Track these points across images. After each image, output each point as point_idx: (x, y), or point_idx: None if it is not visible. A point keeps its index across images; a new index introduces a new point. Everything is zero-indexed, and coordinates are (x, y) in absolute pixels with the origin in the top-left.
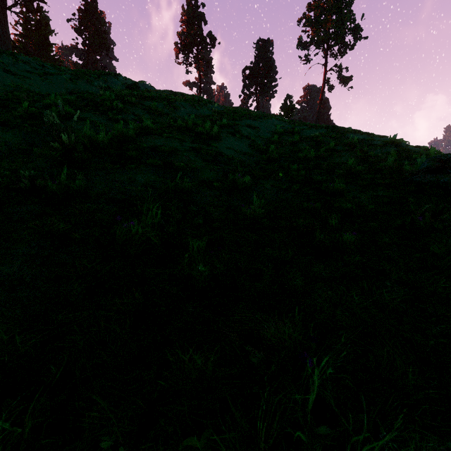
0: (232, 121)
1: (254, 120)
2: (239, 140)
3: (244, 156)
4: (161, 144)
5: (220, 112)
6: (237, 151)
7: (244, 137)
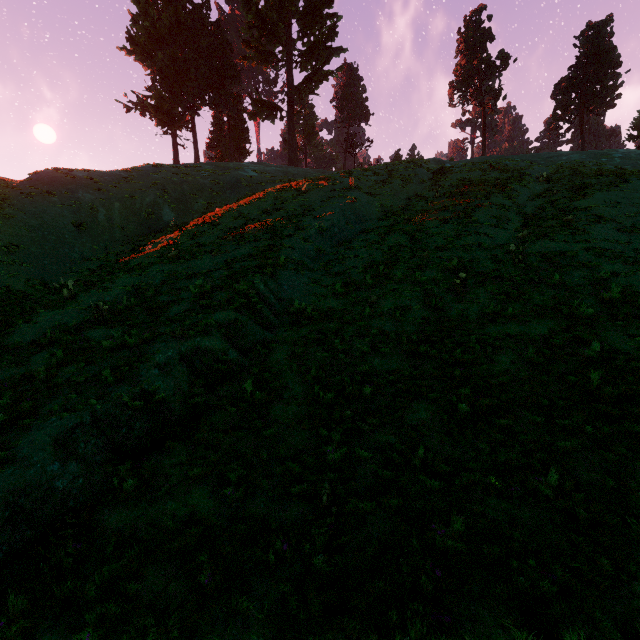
0: (582, 201)
1: (608, 192)
2: (604, 227)
3: (619, 245)
4: (559, 249)
5: (552, 182)
6: (611, 242)
7: (607, 221)
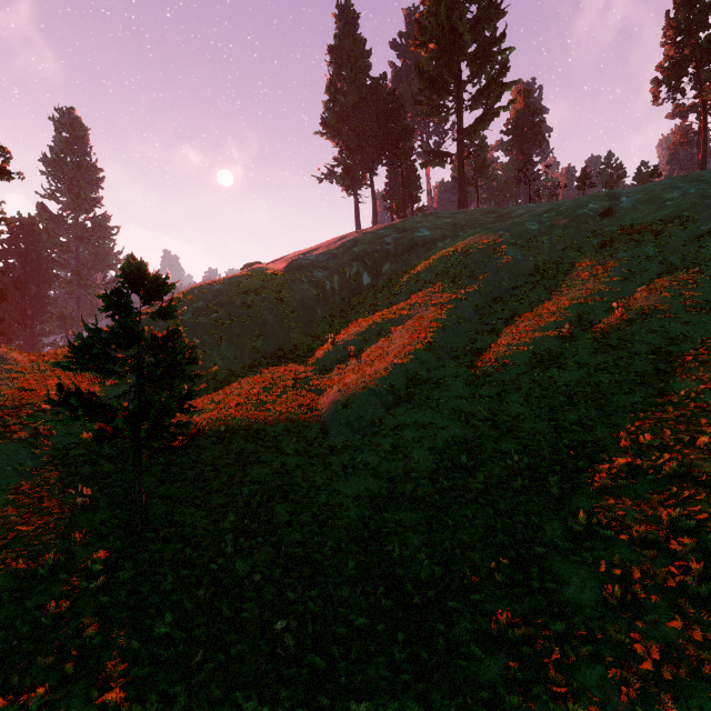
0: None
1: None
2: None
3: None
4: (660, 303)
5: None
6: None
7: None
